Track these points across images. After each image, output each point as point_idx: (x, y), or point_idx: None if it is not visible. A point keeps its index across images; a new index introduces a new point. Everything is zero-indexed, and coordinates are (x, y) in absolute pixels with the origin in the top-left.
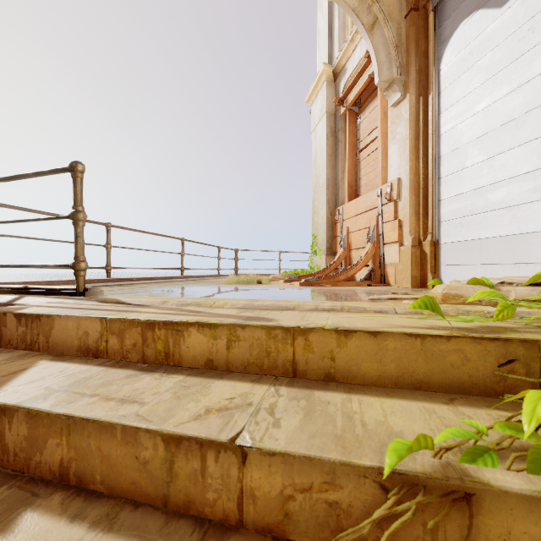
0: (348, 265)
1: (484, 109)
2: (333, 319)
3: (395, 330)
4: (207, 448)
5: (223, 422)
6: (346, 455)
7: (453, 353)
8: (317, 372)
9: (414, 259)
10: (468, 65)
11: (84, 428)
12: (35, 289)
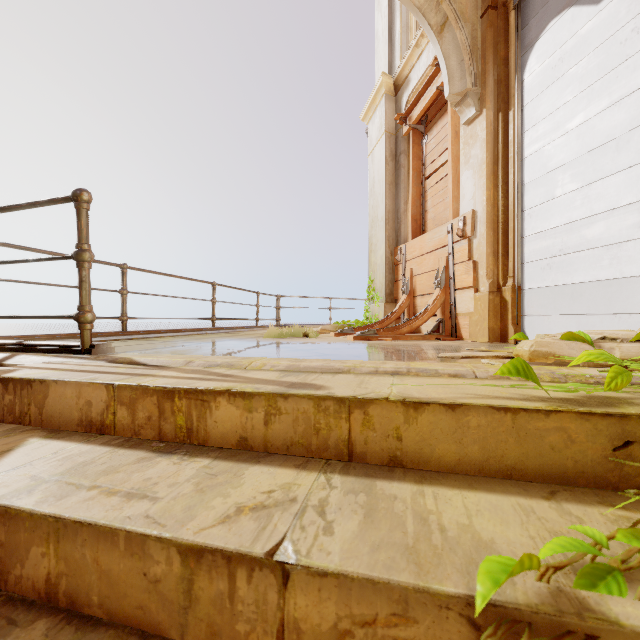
0: (412, 314)
1: (578, 127)
2: (398, 385)
3: (478, 401)
4: (237, 564)
5: (259, 526)
6: (421, 577)
7: (553, 433)
8: (379, 455)
9: (492, 307)
10: (558, 74)
11: (78, 533)
12: (31, 345)
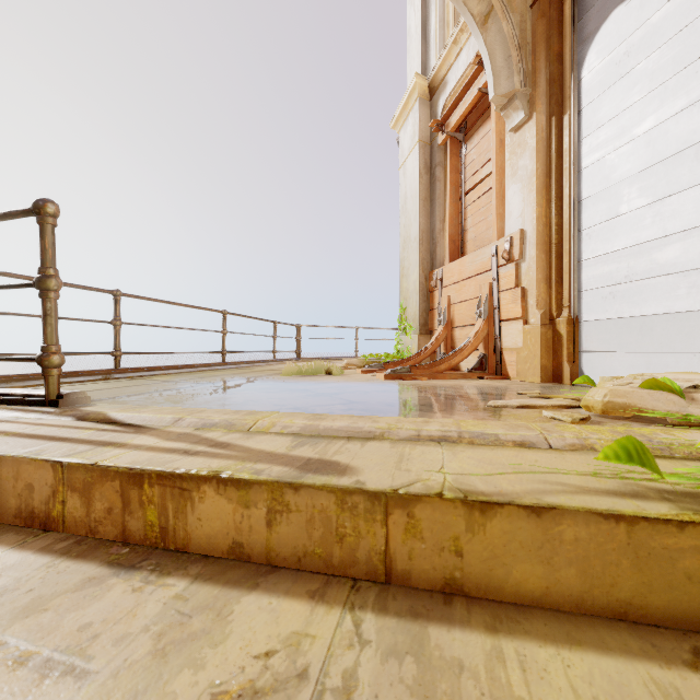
0: (450, 348)
1: (647, 132)
2: (452, 465)
3: (574, 502)
4: None
5: None
6: None
7: (691, 554)
8: (429, 575)
9: (544, 342)
10: (623, 71)
11: None
12: None
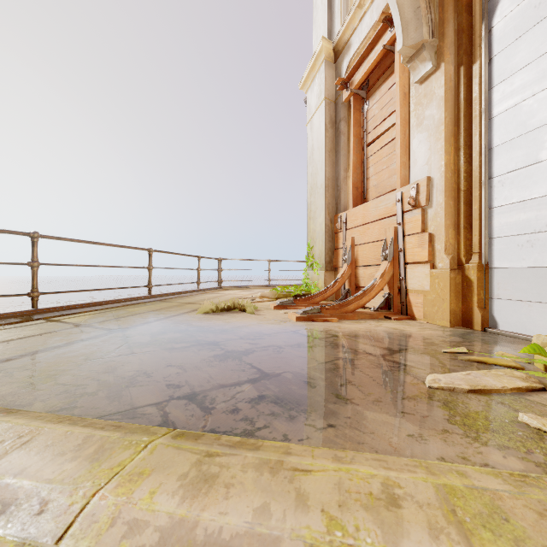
0: (354, 284)
1: None
2: None
3: None
4: None
5: None
6: None
7: None
8: None
9: (453, 287)
10: (544, 12)
11: None
12: None
